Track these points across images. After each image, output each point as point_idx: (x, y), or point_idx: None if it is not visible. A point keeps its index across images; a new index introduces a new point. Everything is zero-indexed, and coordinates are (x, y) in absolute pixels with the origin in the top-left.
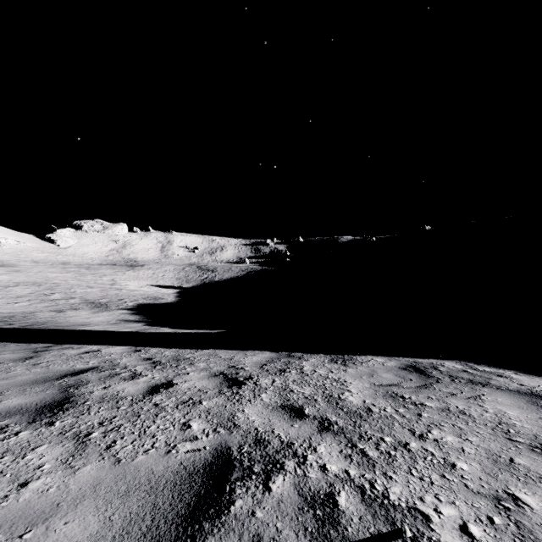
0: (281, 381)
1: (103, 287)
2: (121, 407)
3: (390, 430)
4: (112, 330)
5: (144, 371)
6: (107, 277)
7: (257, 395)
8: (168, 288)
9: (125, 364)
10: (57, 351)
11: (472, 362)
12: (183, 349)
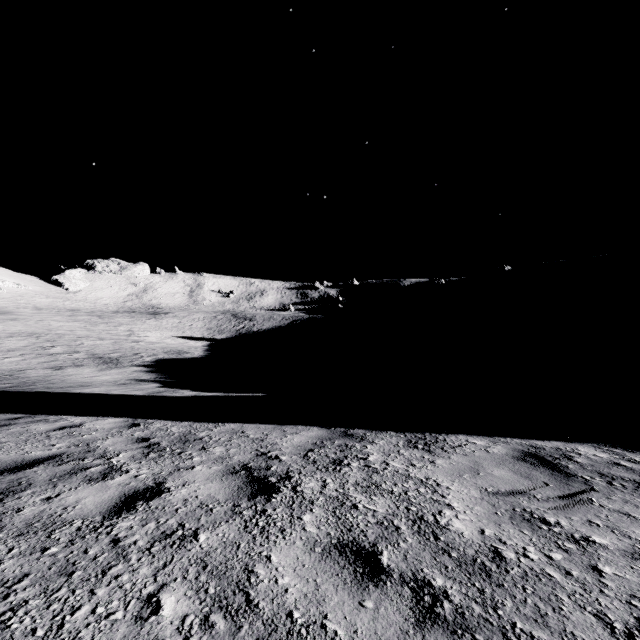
0: (336, 485)
1: (117, 339)
2: (50, 549)
3: (560, 618)
4: (115, 393)
5: (128, 462)
6: (124, 327)
7: (295, 516)
8: (196, 340)
9: (106, 449)
10: (21, 425)
11: (618, 447)
12: (198, 422)
